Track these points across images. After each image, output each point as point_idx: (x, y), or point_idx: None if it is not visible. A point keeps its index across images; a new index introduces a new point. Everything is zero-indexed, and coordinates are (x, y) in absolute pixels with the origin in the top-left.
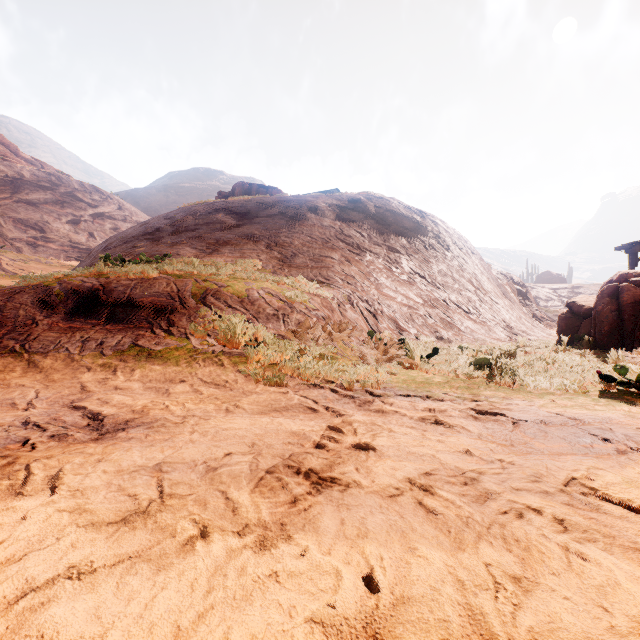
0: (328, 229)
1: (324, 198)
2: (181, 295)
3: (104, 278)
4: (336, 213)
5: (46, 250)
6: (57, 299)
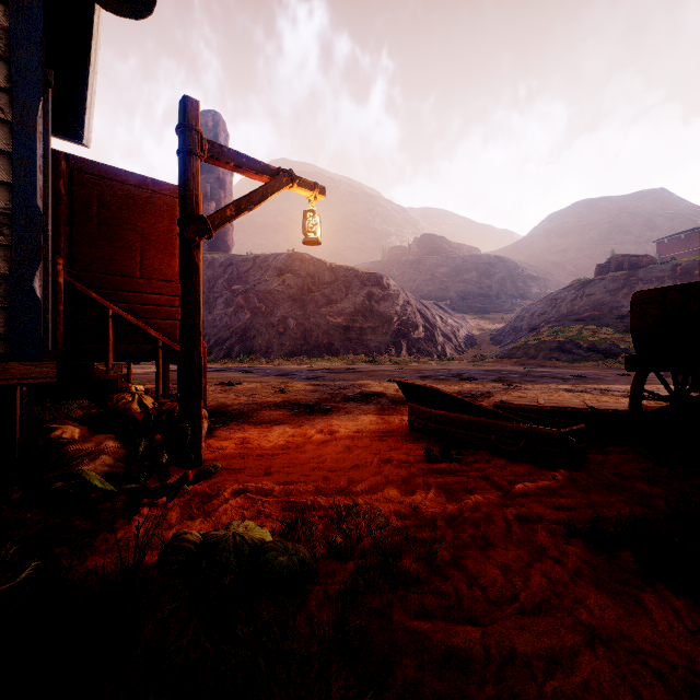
0: None
1: (681, 268)
2: (579, 346)
3: (553, 341)
4: (687, 281)
5: (476, 309)
6: (542, 348)
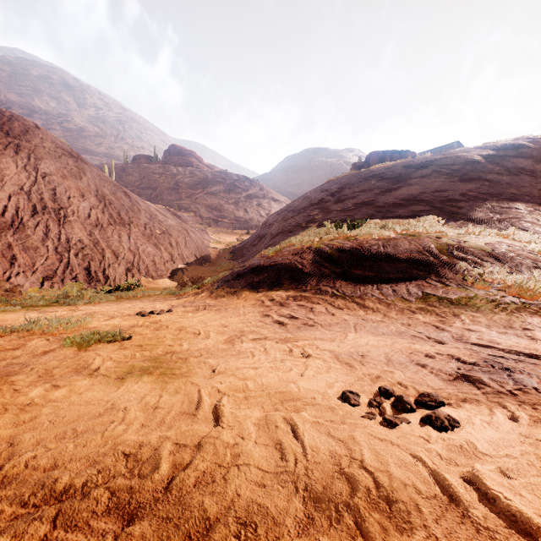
0: (495, 180)
1: (476, 151)
2: (428, 251)
3: (353, 240)
4: (497, 163)
5: (222, 224)
6: (333, 257)
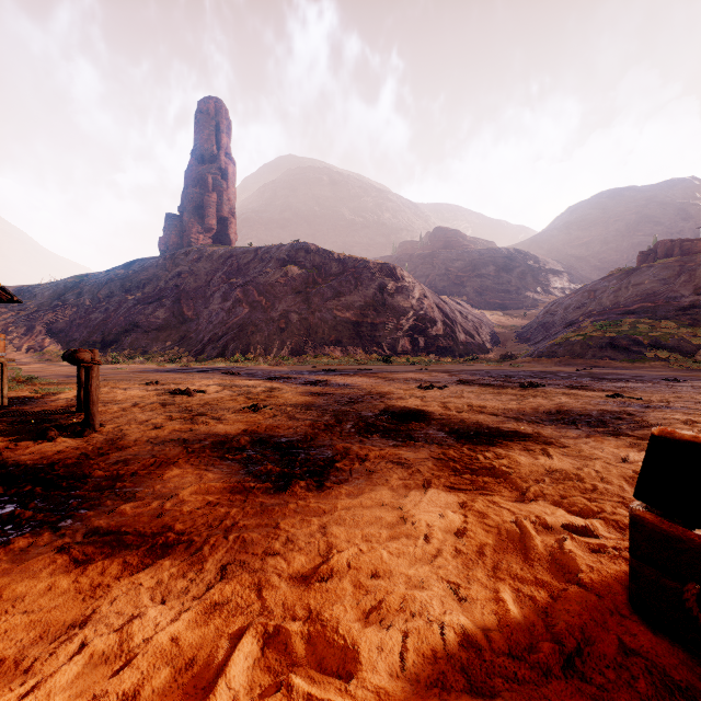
0: None
1: None
2: (638, 342)
3: (603, 336)
4: None
5: (494, 305)
6: (590, 344)
